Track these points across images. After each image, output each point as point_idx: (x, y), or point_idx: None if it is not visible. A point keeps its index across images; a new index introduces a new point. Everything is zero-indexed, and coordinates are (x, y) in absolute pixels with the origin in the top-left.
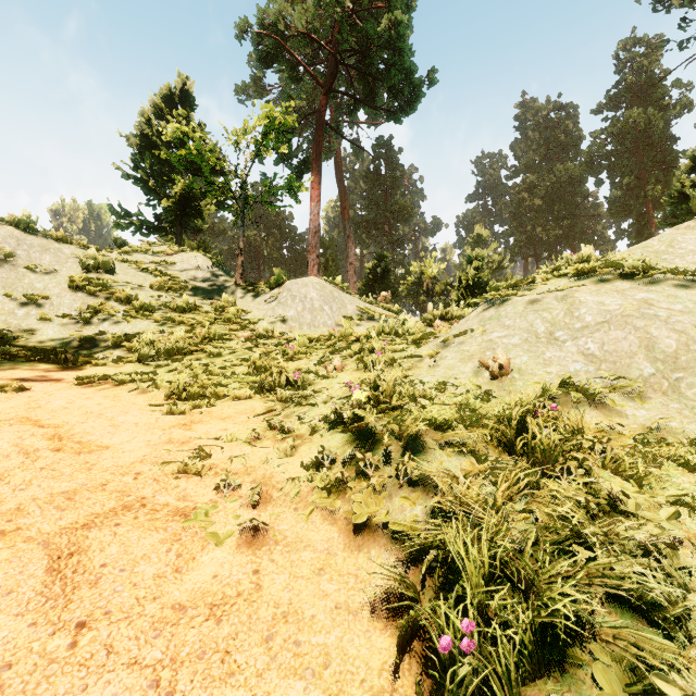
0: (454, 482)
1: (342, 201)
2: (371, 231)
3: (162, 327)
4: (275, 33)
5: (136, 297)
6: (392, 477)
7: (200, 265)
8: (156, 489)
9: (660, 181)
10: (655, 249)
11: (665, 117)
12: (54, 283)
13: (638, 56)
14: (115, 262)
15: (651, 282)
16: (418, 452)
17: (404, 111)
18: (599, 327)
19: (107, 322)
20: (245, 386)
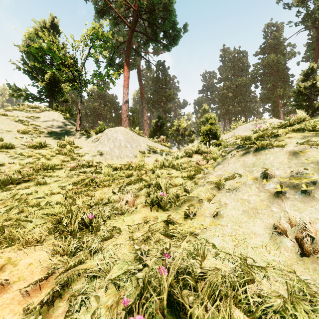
0: None
1: (140, 90)
2: (155, 105)
3: (14, 159)
4: None
5: (0, 138)
6: None
7: (56, 119)
8: None
9: (282, 87)
10: None
11: (284, 59)
12: None
13: (273, 31)
14: None
15: None
16: None
17: (171, 44)
18: None
19: None
20: (47, 222)
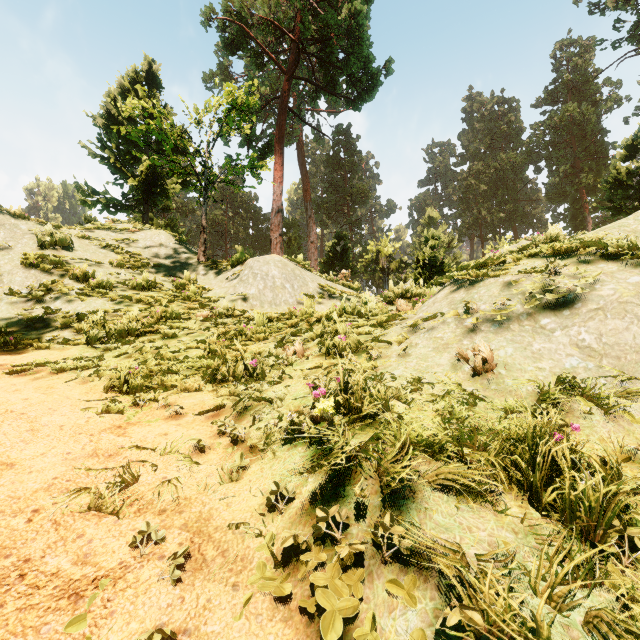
0: (466, 564)
1: (303, 184)
2: (331, 212)
3: (118, 306)
4: (240, 20)
5: (93, 274)
6: (370, 540)
7: (163, 243)
8: (50, 542)
9: (593, 169)
10: (632, 229)
11: (596, 112)
12: (7, 259)
13: (573, 55)
14: (75, 239)
15: None
16: (404, 498)
17: (362, 98)
18: (593, 315)
19: (59, 300)
20: (197, 374)
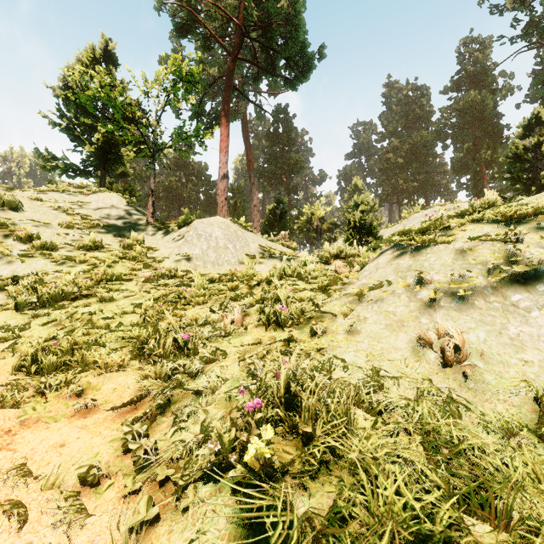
0: None
1: (247, 155)
2: (271, 180)
3: (60, 267)
4: (190, 6)
5: (37, 235)
6: None
7: (114, 205)
8: None
9: (490, 147)
10: None
11: (493, 99)
12: None
13: (475, 51)
14: (26, 200)
15: None
16: None
17: (298, 79)
18: None
19: None
20: (126, 346)
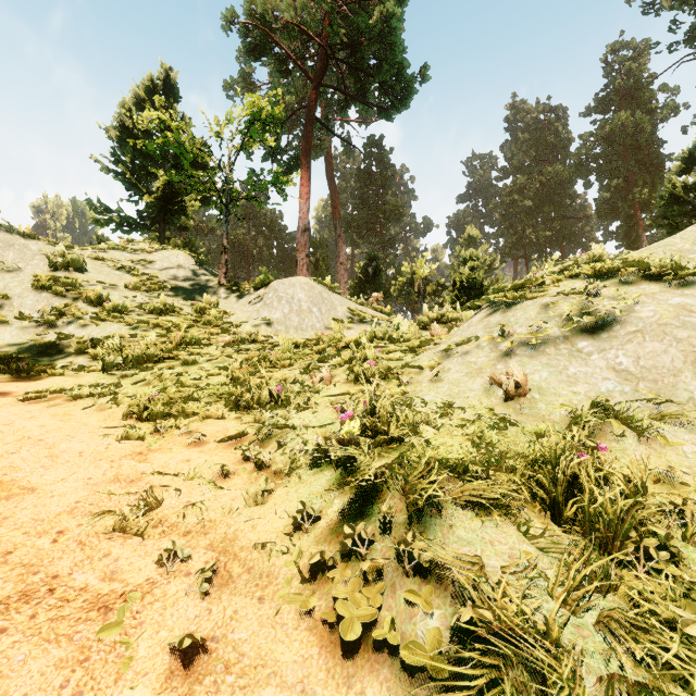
0: (485, 573)
1: (332, 200)
2: (362, 230)
3: (135, 331)
4: (263, 24)
5: (107, 297)
6: (394, 554)
7: (182, 264)
8: (76, 561)
9: (647, 183)
10: (678, 248)
11: (652, 121)
12: (16, 282)
13: (626, 59)
14: (88, 260)
15: (684, 284)
16: (428, 515)
17: (395, 108)
18: (631, 338)
19: (72, 325)
20: (219, 401)
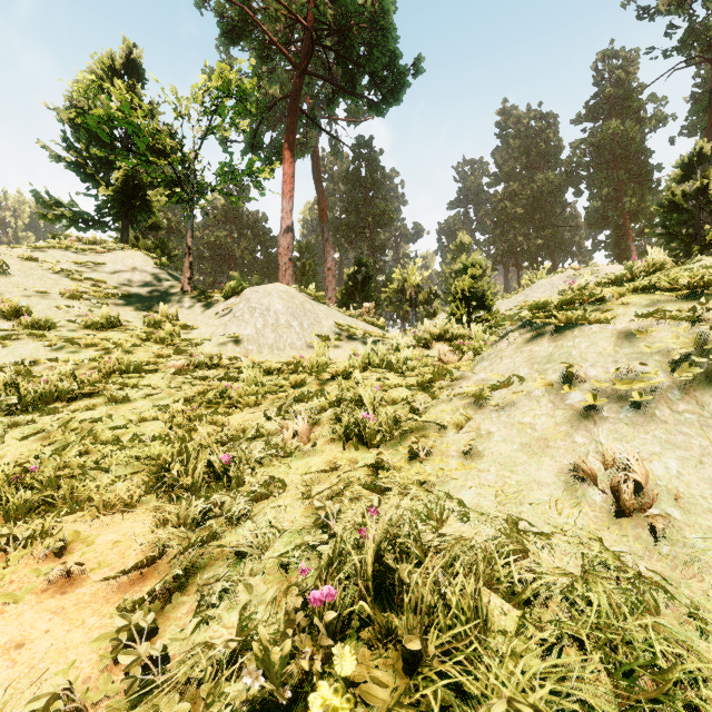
0: None
1: (319, 202)
2: (351, 235)
3: (58, 352)
4: (242, 3)
5: (27, 308)
6: None
7: (138, 267)
8: None
9: (636, 193)
10: None
11: (640, 131)
12: None
13: (616, 68)
14: (15, 260)
15: None
16: None
17: (387, 101)
18: None
19: None
20: (139, 472)
